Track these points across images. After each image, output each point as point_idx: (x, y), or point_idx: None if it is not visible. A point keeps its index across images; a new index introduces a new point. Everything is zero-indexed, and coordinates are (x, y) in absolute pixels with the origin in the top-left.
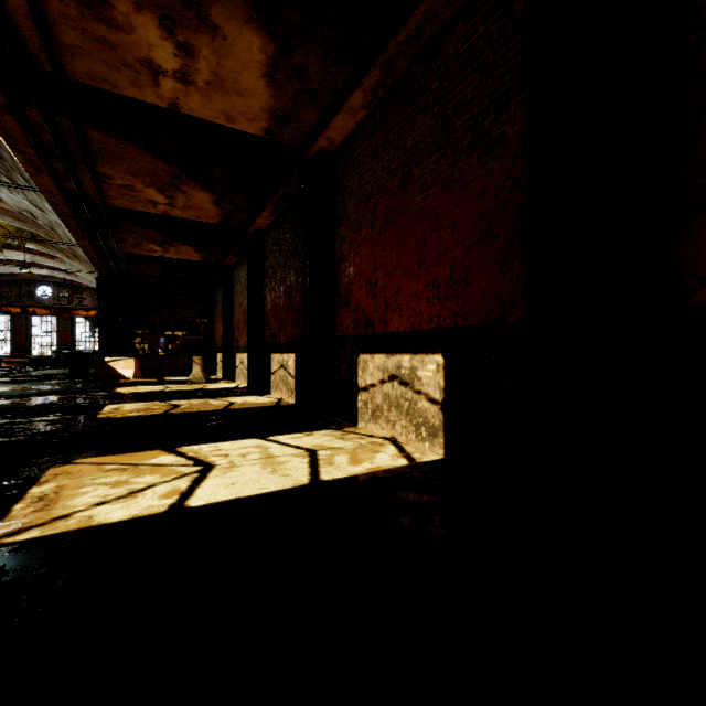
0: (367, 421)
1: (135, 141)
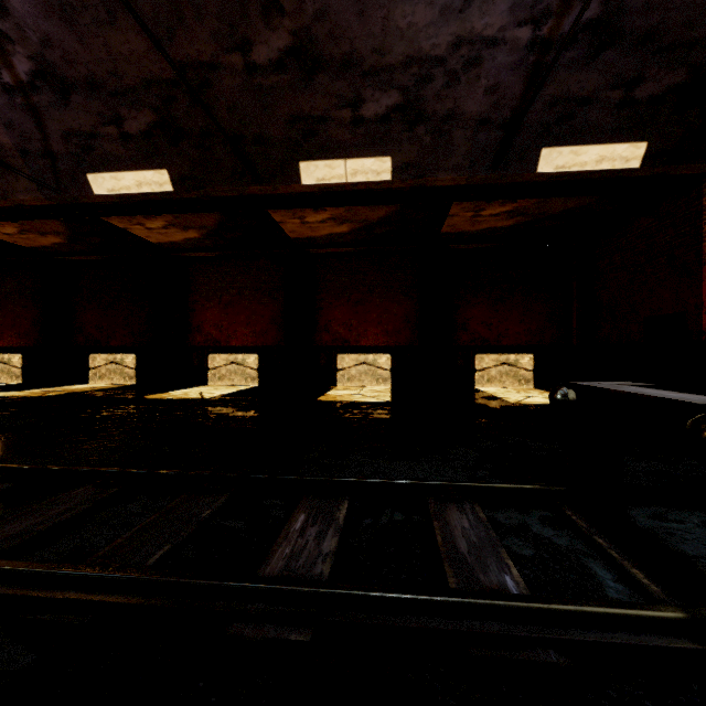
0: (216, 382)
1: (68, 223)
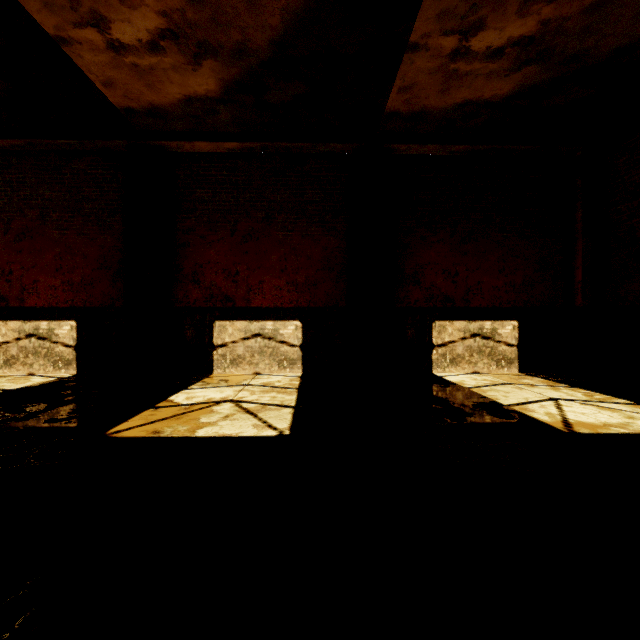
0: None
1: None
